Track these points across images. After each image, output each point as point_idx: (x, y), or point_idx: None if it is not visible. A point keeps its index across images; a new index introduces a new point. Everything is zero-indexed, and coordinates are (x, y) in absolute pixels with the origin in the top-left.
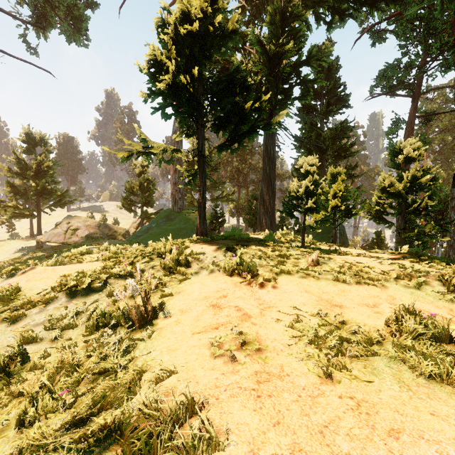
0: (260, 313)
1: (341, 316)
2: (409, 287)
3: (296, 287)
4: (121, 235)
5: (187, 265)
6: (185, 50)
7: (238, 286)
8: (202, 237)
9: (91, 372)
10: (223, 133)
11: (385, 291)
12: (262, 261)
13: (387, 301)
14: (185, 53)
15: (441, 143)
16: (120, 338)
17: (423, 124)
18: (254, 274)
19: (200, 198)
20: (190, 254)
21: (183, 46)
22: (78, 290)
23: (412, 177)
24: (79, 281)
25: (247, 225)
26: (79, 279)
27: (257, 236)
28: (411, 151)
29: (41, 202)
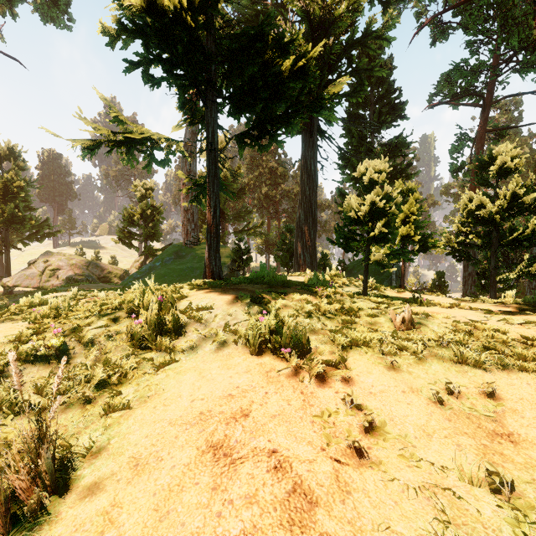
0: (335, 478)
1: None
2: None
3: (388, 379)
4: (117, 277)
5: (178, 331)
6: None
7: (274, 381)
8: (214, 279)
9: None
10: (247, 121)
11: None
12: (314, 321)
13: None
14: None
15: None
16: None
17: (495, 139)
18: (302, 350)
19: (209, 218)
20: (187, 309)
21: None
22: None
23: (511, 195)
24: None
25: (278, 265)
26: None
27: (295, 278)
28: (509, 159)
29: (14, 235)
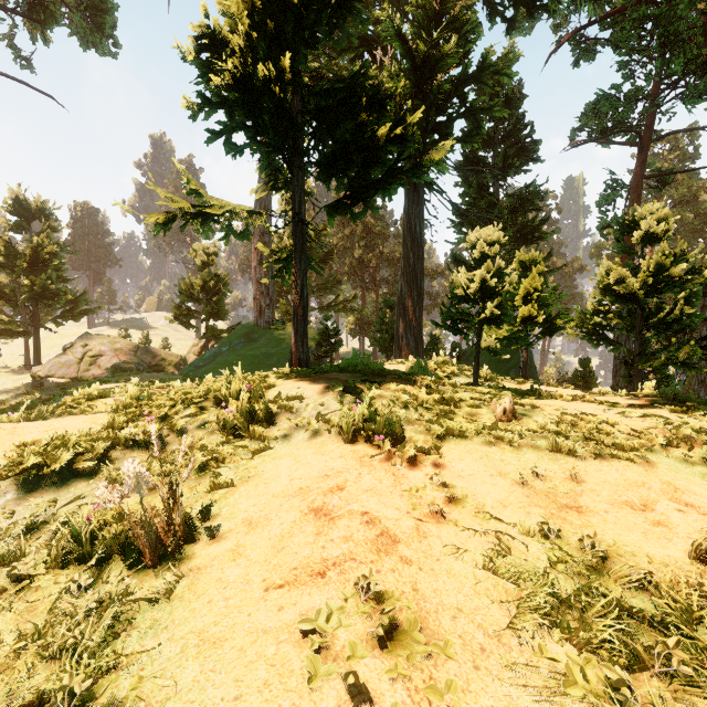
0: (416, 529)
1: (597, 541)
2: (693, 463)
3: (479, 465)
4: (172, 366)
5: (269, 421)
6: (268, 20)
7: (367, 465)
8: (301, 367)
9: (9, 699)
10: (338, 186)
11: (653, 471)
12: (410, 412)
13: (666, 494)
14: (266, 28)
15: (675, 222)
16: (107, 592)
17: (655, 188)
18: (396, 439)
19: (296, 299)
20: (276, 399)
21: (263, 18)
22: (46, 474)
23: (656, 267)
24: (49, 456)
25: (375, 350)
26: (52, 451)
27: (395, 366)
28: (654, 223)
29: (43, 313)
